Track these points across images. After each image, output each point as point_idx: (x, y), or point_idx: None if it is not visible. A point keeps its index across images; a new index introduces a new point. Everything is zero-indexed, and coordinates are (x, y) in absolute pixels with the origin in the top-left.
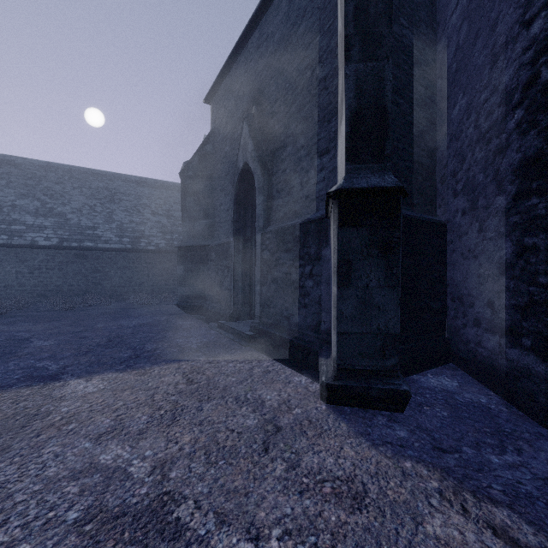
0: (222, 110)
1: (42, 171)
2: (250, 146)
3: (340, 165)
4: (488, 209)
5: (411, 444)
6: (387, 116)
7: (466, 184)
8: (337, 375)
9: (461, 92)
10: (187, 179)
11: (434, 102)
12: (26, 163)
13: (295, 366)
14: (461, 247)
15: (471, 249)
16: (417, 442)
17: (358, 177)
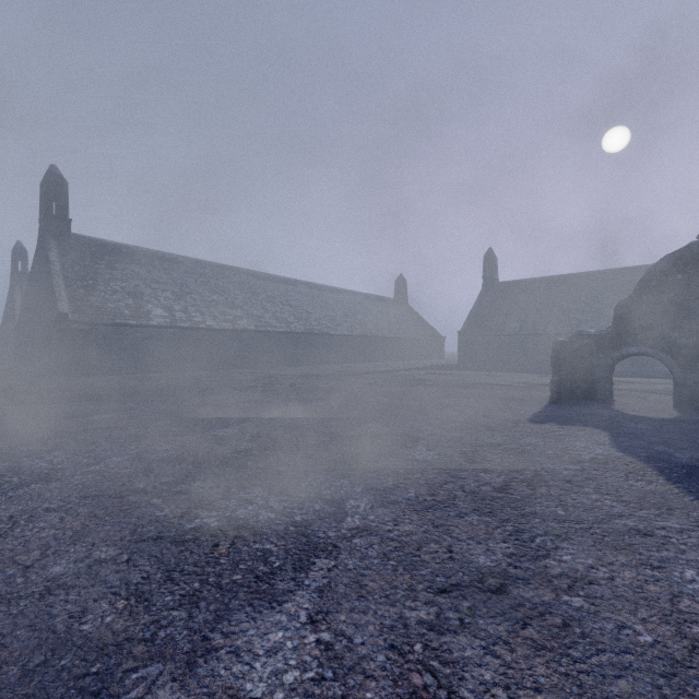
0: None
1: (583, 281)
2: None
3: None
4: None
5: None
6: None
7: None
8: None
9: None
10: None
11: None
12: (573, 277)
13: None
14: None
15: None
16: None
17: None
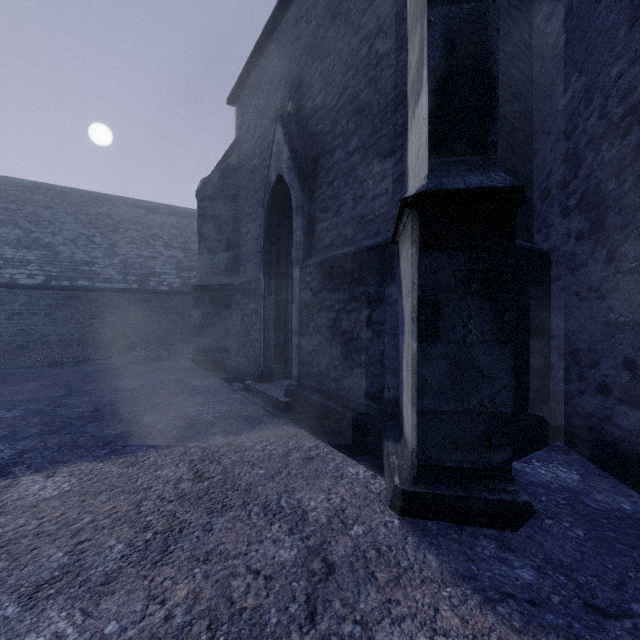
0: (249, 111)
1: (27, 193)
2: (285, 153)
3: (414, 165)
4: (625, 229)
5: (547, 599)
6: (492, 83)
7: (584, 197)
8: (418, 476)
9: (575, 72)
10: (205, 200)
11: (531, 92)
12: (7, 182)
13: (348, 448)
14: (575, 284)
15: (593, 287)
16: (555, 593)
17: (448, 175)
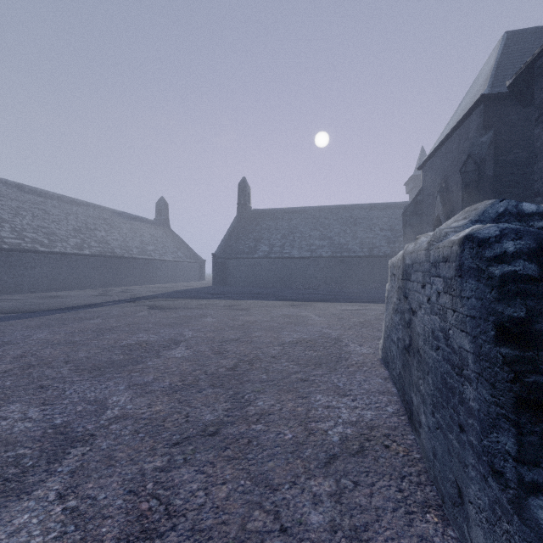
0: (427, 177)
1: (317, 213)
2: (440, 207)
3: None
4: None
5: None
6: None
7: None
8: None
9: None
10: (406, 217)
11: None
12: (310, 209)
13: None
14: None
15: None
16: None
17: None
